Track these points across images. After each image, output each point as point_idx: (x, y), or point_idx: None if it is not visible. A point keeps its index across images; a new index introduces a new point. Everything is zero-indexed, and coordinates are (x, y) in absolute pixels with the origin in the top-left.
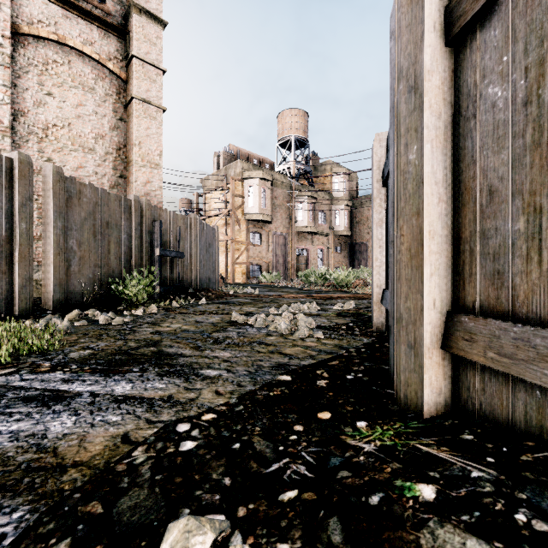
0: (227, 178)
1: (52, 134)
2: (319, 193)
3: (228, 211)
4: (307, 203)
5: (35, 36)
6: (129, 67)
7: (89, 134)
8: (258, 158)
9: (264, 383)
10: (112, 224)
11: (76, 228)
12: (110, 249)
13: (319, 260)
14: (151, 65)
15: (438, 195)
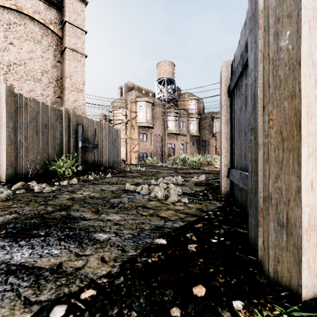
0: (126, 101)
1: (13, 69)
2: (181, 111)
3: (127, 120)
4: (174, 116)
5: (1, 6)
6: (64, 28)
7: (38, 70)
8: (145, 90)
9: (144, 247)
10: (49, 126)
11: (23, 127)
12: (47, 142)
13: (181, 150)
14: (77, 28)
15: (315, 76)
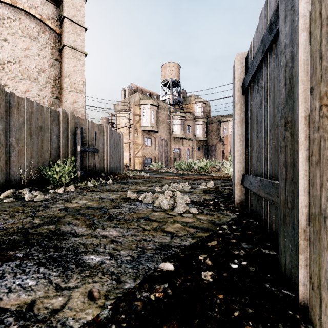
0: (130, 104)
1: (7, 68)
2: (187, 114)
3: (130, 124)
4: (180, 120)
5: None
6: (62, 25)
7: (34, 69)
8: (149, 92)
9: (145, 275)
10: (45, 128)
11: (15, 129)
12: (43, 145)
13: (187, 155)
14: (77, 24)
15: None
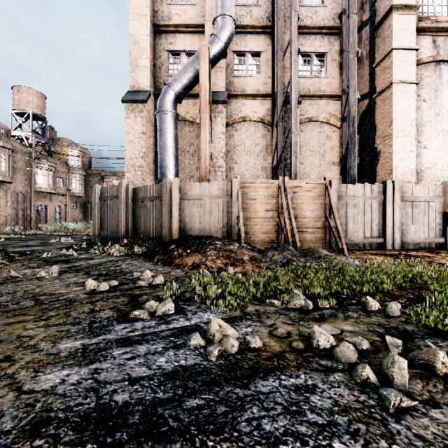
0: None
1: None
2: (58, 163)
3: None
4: (47, 170)
5: None
6: None
7: None
8: None
9: (70, 245)
10: None
11: None
12: None
13: (58, 214)
14: None
15: (98, 218)
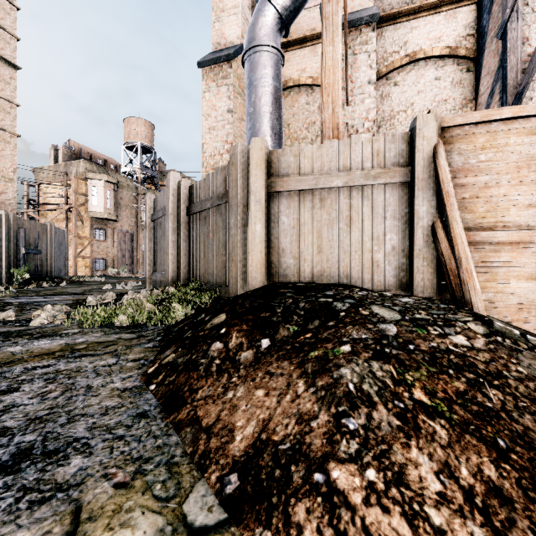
0: (67, 174)
1: None
2: None
3: (69, 207)
4: None
5: None
6: None
7: None
8: (102, 158)
9: None
10: None
11: None
12: None
13: None
14: (5, 100)
15: (150, 250)
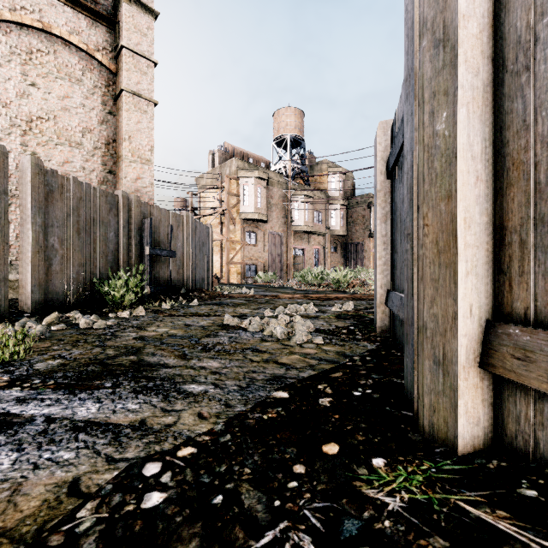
0: (222, 177)
1: (36, 127)
2: (315, 193)
3: (223, 209)
4: (303, 202)
5: (18, 23)
6: (119, 58)
7: (76, 128)
8: (253, 157)
9: (256, 401)
10: (98, 221)
11: (58, 224)
12: (95, 247)
13: (315, 260)
14: (141, 57)
15: (476, 173)
